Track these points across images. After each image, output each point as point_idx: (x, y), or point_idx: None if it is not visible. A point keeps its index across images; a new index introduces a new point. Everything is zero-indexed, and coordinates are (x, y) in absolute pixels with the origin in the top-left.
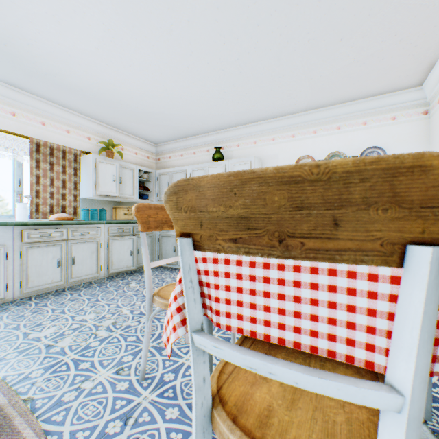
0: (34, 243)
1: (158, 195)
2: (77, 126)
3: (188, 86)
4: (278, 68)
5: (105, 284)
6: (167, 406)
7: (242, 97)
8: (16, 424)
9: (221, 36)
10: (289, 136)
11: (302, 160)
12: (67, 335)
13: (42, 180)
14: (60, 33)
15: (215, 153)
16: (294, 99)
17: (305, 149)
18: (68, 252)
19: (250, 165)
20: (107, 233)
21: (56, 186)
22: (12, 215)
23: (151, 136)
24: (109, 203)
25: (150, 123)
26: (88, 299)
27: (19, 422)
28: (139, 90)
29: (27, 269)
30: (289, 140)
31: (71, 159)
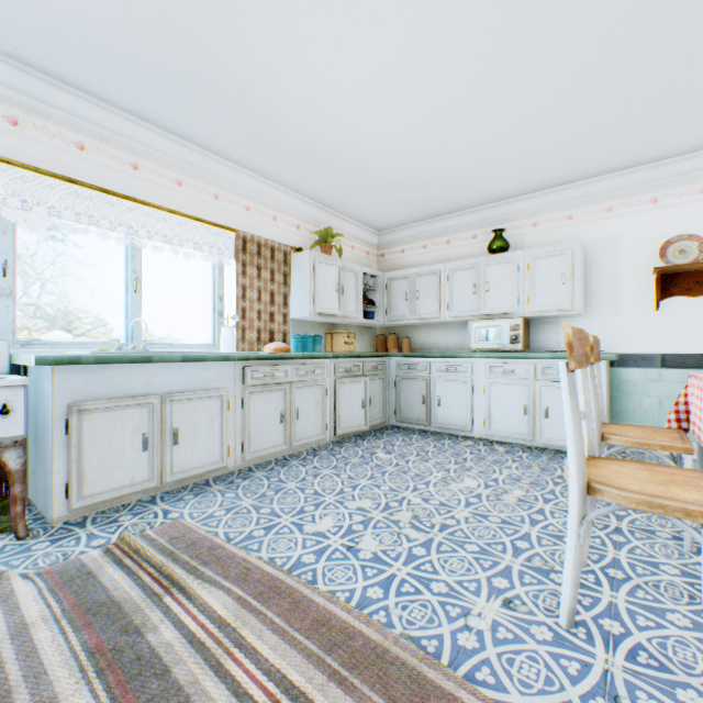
0: (256, 387)
1: (387, 312)
2: (285, 210)
3: (488, 128)
4: (681, 75)
5: (338, 452)
6: (668, 684)
7: (575, 139)
8: (434, 679)
9: (602, 28)
10: (645, 201)
11: (674, 244)
12: (360, 531)
13: (248, 293)
14: (328, 64)
15: (494, 241)
16: (676, 133)
17: (681, 224)
18: (292, 400)
19: (570, 257)
20: (333, 372)
21: (263, 302)
22: (211, 345)
23: (380, 218)
24: (321, 326)
25: (389, 197)
26: (336, 475)
27: (434, 676)
28: (402, 143)
29: (248, 425)
30: (644, 210)
31: (280, 260)
